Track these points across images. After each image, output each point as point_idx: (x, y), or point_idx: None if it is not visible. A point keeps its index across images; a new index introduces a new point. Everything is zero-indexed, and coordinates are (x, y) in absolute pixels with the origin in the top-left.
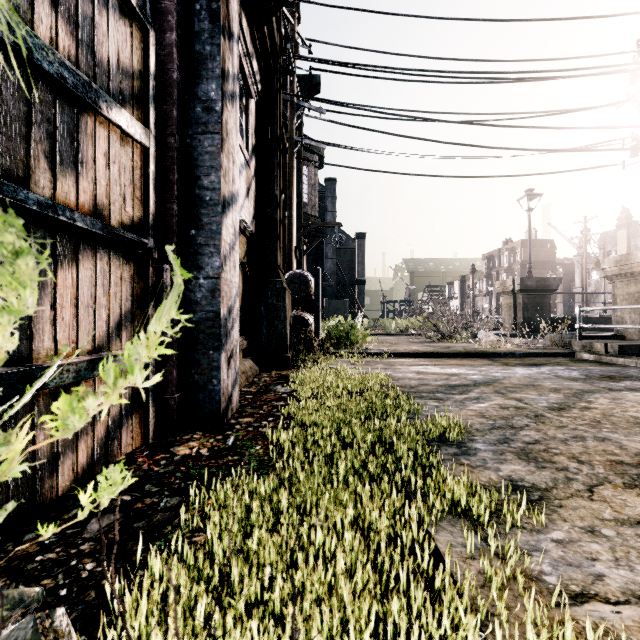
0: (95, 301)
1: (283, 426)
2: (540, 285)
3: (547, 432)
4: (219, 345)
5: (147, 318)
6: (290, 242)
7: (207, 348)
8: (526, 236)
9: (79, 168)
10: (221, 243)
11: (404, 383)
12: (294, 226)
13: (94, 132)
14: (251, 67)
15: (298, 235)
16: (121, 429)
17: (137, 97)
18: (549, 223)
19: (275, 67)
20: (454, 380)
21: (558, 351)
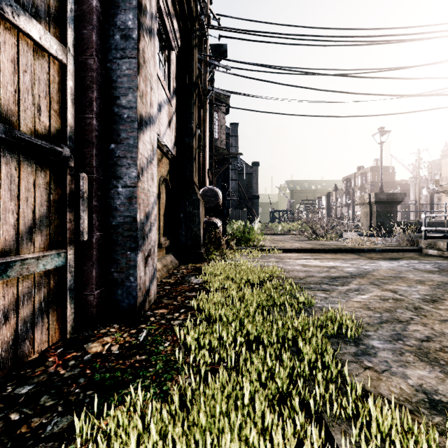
0: None
1: (192, 318)
2: (390, 198)
3: (433, 327)
4: (135, 246)
5: (65, 222)
6: (204, 165)
7: (125, 249)
8: (374, 164)
9: None
10: (137, 156)
11: (294, 275)
12: (207, 154)
13: None
14: (172, 25)
15: (210, 162)
16: (34, 328)
17: (54, 16)
18: (391, 154)
19: (191, 28)
20: (334, 272)
21: (408, 248)
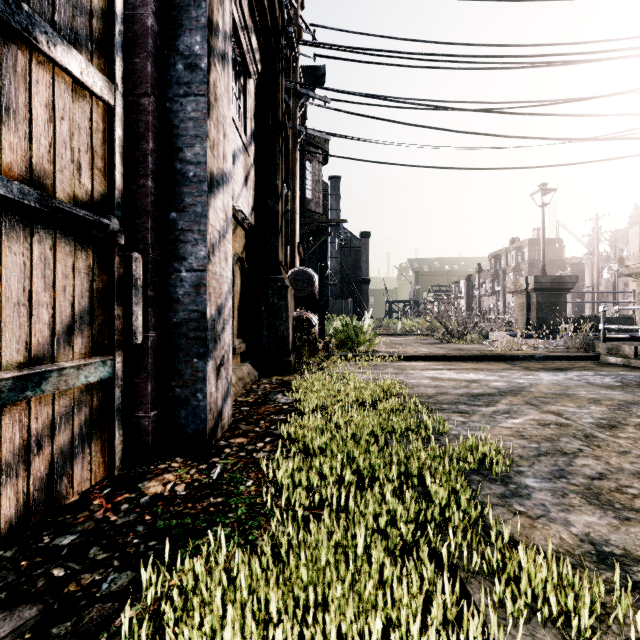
0: (31, 297)
1: (282, 450)
2: (555, 284)
3: (609, 461)
4: (205, 352)
5: (112, 319)
6: (293, 238)
7: (190, 355)
8: (534, 235)
9: (3, 116)
10: (207, 228)
11: (420, 391)
12: (297, 222)
13: (29, 73)
14: (250, 43)
15: (302, 232)
16: (73, 462)
17: (98, 42)
18: (558, 221)
19: (276, 46)
20: (475, 388)
21: (581, 354)
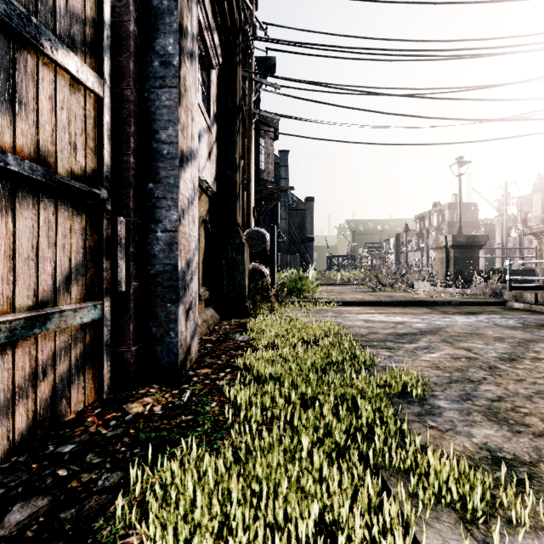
0: (38, 253)
1: (240, 378)
2: (470, 241)
3: (507, 387)
4: (176, 298)
5: (101, 271)
6: (249, 203)
7: (165, 301)
8: (452, 200)
9: (16, 108)
10: (179, 196)
11: (354, 331)
12: (252, 189)
13: (36, 72)
14: (212, 40)
15: (256, 198)
16: (71, 387)
17: (90, 45)
18: (473, 188)
19: (235, 42)
20: (401, 328)
21: (490, 300)
